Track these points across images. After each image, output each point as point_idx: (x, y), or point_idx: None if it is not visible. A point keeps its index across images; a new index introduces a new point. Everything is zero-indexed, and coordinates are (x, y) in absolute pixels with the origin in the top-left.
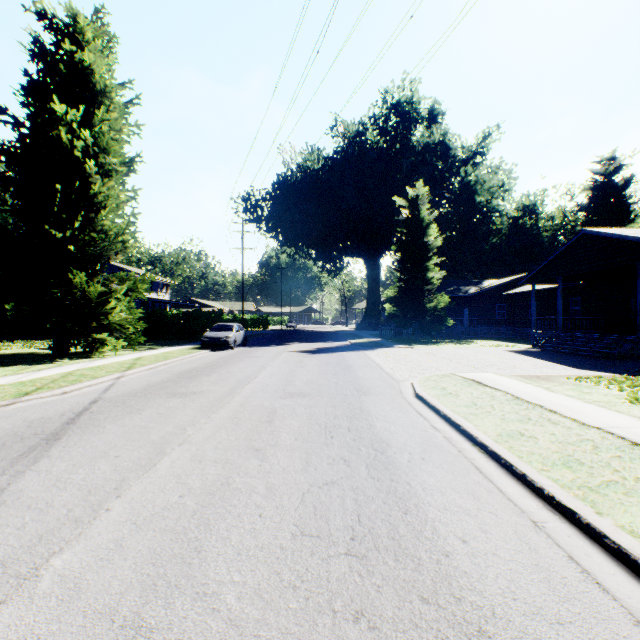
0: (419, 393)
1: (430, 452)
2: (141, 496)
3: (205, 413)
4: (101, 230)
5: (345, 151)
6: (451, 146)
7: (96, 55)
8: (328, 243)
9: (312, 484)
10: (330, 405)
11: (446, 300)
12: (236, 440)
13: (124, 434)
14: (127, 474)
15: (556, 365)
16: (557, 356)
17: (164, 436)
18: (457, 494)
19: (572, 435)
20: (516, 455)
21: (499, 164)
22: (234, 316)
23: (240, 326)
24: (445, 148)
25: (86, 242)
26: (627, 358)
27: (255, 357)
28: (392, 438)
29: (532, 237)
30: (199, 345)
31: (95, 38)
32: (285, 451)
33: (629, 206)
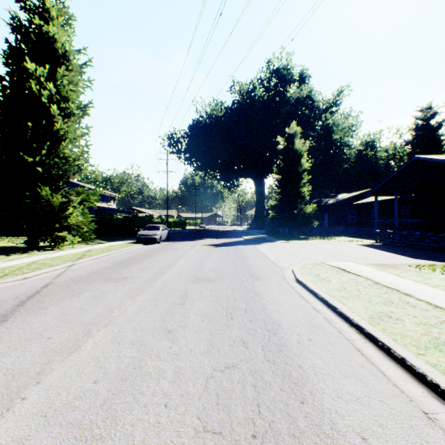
0: (299, 279)
1: (315, 333)
2: (59, 382)
3: (131, 296)
4: (62, 157)
5: (240, 103)
6: (315, 99)
7: (59, 29)
8: (228, 168)
9: (215, 368)
10: (230, 289)
11: (313, 208)
12: (152, 321)
13: (61, 316)
14: (52, 357)
15: (397, 255)
16: (396, 248)
17: (93, 317)
18: (346, 379)
19: (432, 317)
20: (391, 338)
21: (349, 112)
22: (162, 219)
23: (165, 227)
24: (311, 101)
25: (51, 165)
26: None
27: (175, 249)
28: (282, 319)
29: (372, 164)
30: (135, 240)
31: (58, 16)
32: (193, 332)
33: (441, 141)
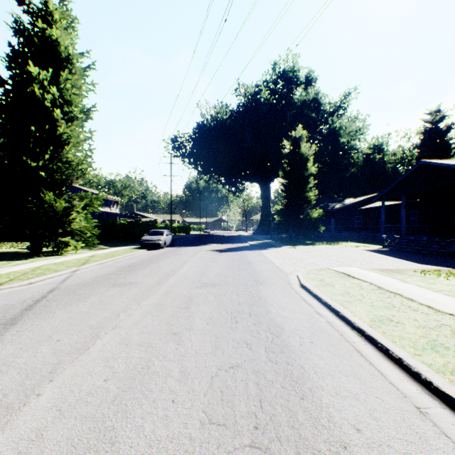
0: (303, 284)
1: (317, 336)
2: (71, 380)
3: (136, 300)
4: (66, 161)
5: (245, 105)
6: (322, 102)
7: (62, 32)
8: (233, 172)
9: (220, 367)
10: (235, 293)
11: (319, 213)
12: (158, 325)
13: (69, 319)
14: (63, 357)
15: (403, 261)
16: (402, 254)
17: (101, 321)
18: (345, 378)
19: (432, 321)
20: (390, 340)
21: (356, 115)
22: (166, 224)
23: (169, 232)
24: (317, 104)
25: (54, 170)
26: (454, 255)
27: (179, 255)
28: (285, 323)
29: (380, 168)
30: (139, 246)
31: (61, 19)
32: (198, 335)
33: (450, 145)
